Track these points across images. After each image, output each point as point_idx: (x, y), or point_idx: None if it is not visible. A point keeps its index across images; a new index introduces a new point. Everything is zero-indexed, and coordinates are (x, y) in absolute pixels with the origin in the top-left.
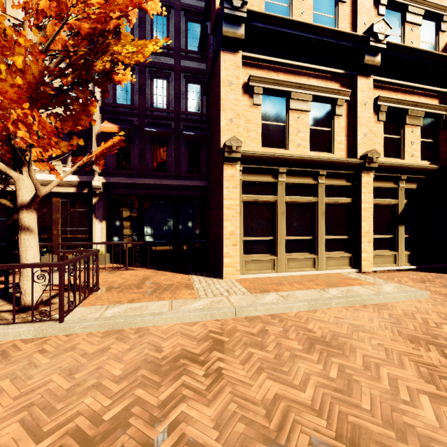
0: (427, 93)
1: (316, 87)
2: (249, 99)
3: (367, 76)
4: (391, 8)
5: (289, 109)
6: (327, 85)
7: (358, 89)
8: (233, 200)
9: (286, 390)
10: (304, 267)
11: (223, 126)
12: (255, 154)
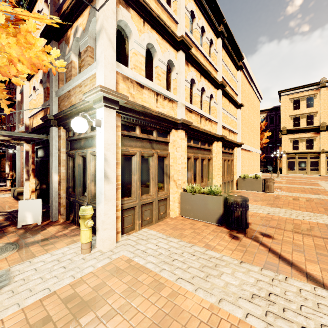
0: None
1: (306, 137)
2: (289, 142)
3: (323, 132)
4: None
5: (299, 142)
6: (311, 135)
7: (320, 135)
8: (284, 161)
9: None
10: (303, 173)
11: (282, 148)
12: (289, 153)
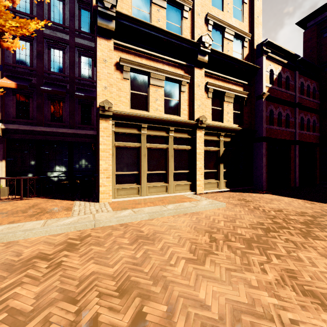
0: (236, 83)
1: (168, 71)
2: (120, 74)
3: (200, 68)
4: (216, 27)
5: (149, 84)
6: (176, 71)
7: (195, 76)
8: (107, 145)
9: (101, 268)
10: (160, 191)
11: (99, 92)
12: (123, 113)
